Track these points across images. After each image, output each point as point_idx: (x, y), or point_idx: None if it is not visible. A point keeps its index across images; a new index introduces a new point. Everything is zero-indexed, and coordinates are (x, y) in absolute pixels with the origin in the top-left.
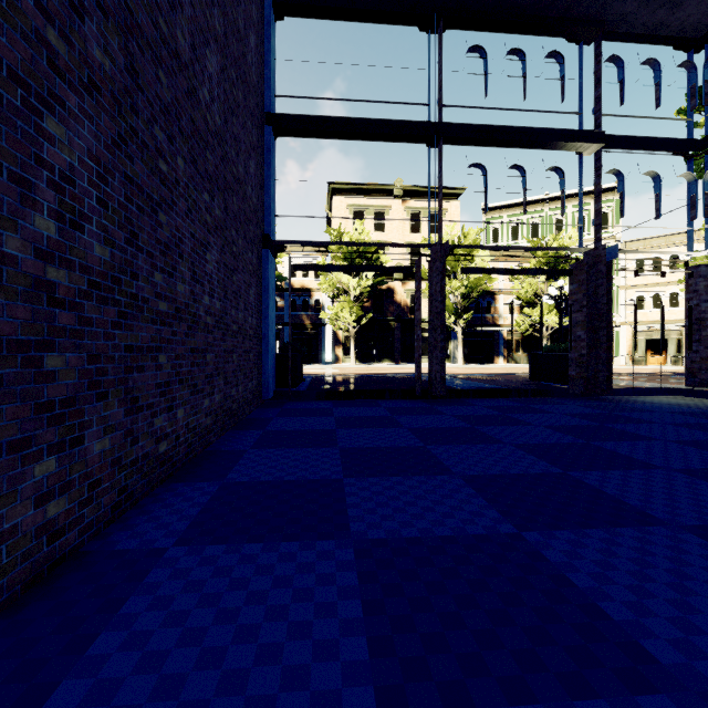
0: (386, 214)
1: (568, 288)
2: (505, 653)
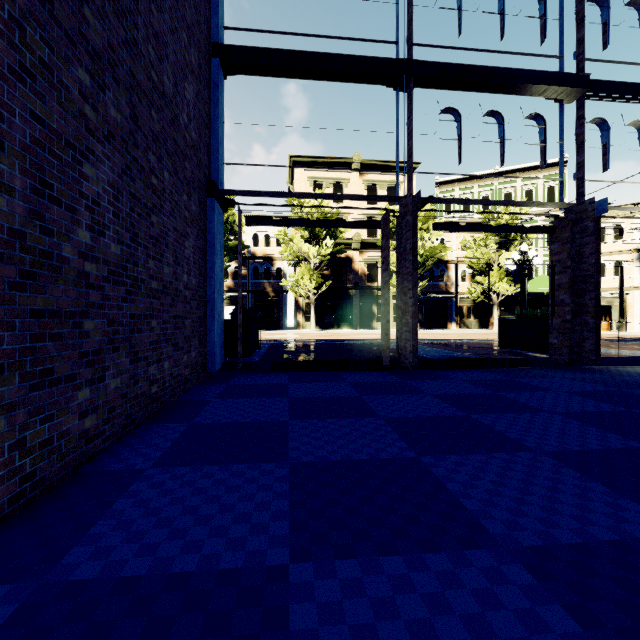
0: (345, 186)
1: (532, 252)
2: None
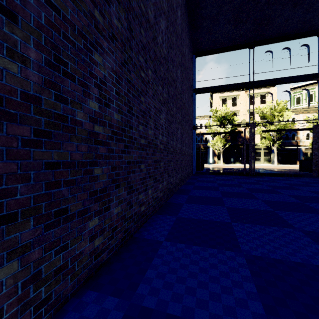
0: (237, 98)
1: None
2: (238, 197)
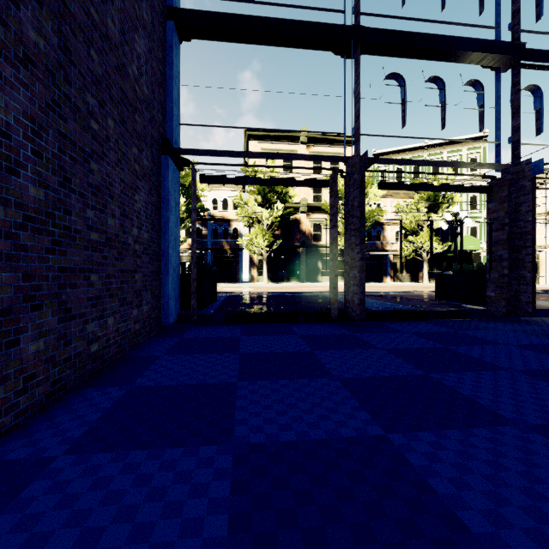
0: None
1: (463, 213)
2: None
